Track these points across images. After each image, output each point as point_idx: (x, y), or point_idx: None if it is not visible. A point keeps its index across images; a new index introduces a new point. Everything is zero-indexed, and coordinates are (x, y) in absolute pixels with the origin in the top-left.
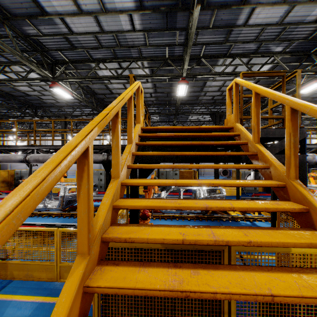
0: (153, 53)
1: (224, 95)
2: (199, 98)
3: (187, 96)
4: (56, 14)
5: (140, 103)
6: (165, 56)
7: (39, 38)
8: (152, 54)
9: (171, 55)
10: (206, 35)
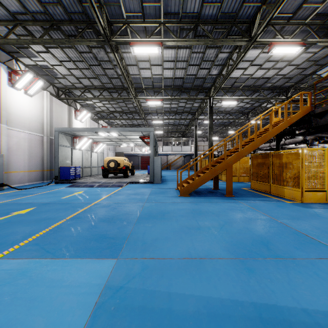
0: None
1: None
2: None
3: None
4: (273, 75)
5: (273, 114)
6: None
7: (274, 85)
8: None
9: None
10: None
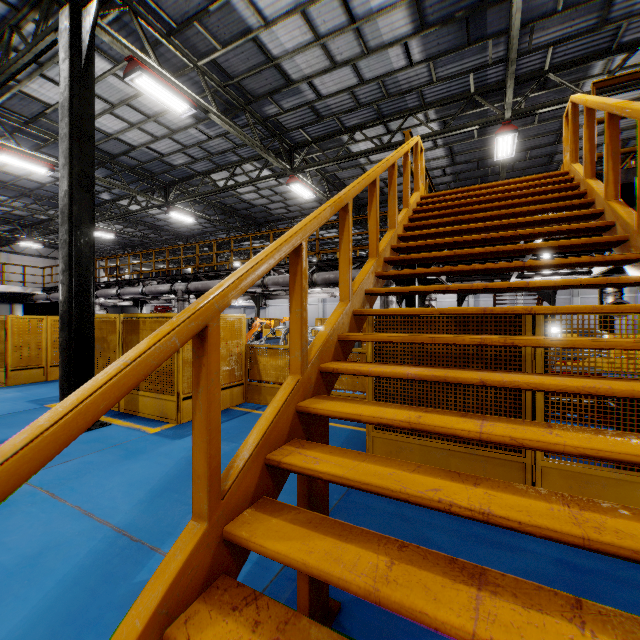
0: (445, 92)
1: (624, 140)
2: (556, 158)
3: (525, 159)
4: (303, 78)
5: (419, 165)
6: (468, 91)
7: (279, 118)
8: (443, 94)
9: (481, 85)
10: (553, 28)
